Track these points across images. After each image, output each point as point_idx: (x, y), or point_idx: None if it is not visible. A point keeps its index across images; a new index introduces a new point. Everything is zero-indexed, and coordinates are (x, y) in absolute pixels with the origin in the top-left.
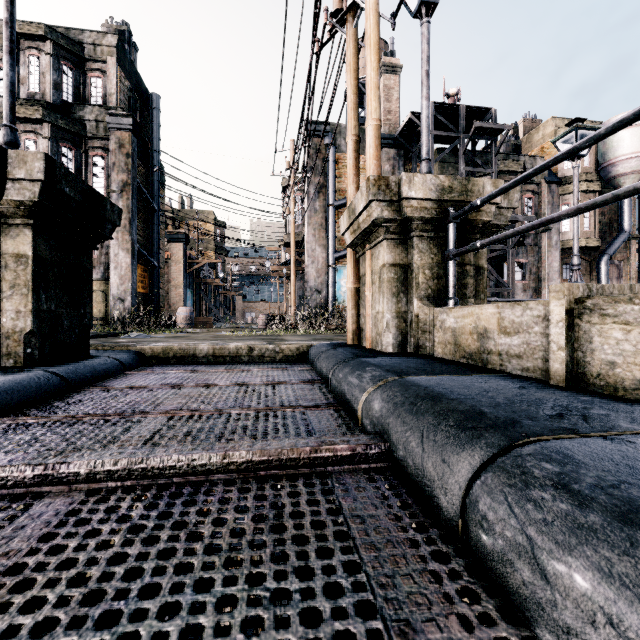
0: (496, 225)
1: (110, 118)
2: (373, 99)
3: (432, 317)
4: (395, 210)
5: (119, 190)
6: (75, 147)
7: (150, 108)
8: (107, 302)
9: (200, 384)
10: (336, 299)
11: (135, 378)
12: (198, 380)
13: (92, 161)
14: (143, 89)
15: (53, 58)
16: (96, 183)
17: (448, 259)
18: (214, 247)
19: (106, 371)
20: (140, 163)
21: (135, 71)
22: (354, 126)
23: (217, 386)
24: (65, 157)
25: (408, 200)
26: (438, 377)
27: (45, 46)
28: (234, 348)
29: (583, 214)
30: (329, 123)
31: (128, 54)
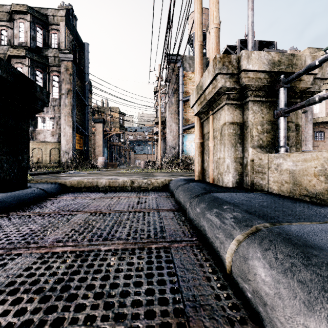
0: (311, 92)
1: (61, 55)
2: (214, 10)
3: (266, 161)
4: (235, 81)
5: (66, 93)
6: (43, 71)
7: (83, 50)
8: (60, 154)
9: (90, 210)
10: (183, 152)
11: (50, 203)
12: (91, 206)
13: (52, 78)
14: (80, 40)
15: (31, 23)
16: (54, 90)
17: (280, 116)
18: (119, 126)
19: (31, 198)
20: (78, 80)
21: (75, 30)
22: (199, 35)
23: (102, 213)
24: (38, 76)
25: (246, 72)
26: (318, 226)
27: (27, 17)
28: (122, 181)
29: (327, 102)
30: (179, 55)
31: (71, 21)
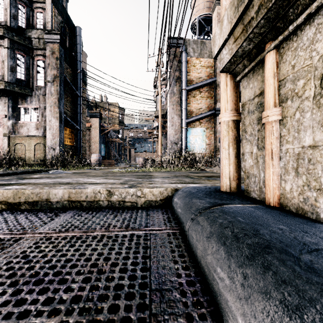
0: None
1: (46, 35)
2: None
3: None
4: None
5: (51, 80)
6: (26, 54)
7: (75, 35)
8: (45, 150)
9: None
10: (187, 148)
11: None
12: None
13: (36, 63)
14: (71, 24)
15: None
16: (39, 77)
17: None
18: (118, 122)
19: None
20: (68, 67)
21: (65, 12)
22: None
23: None
24: (19, 60)
25: None
26: None
27: None
28: (91, 192)
29: None
30: (182, 38)
31: (60, 0)
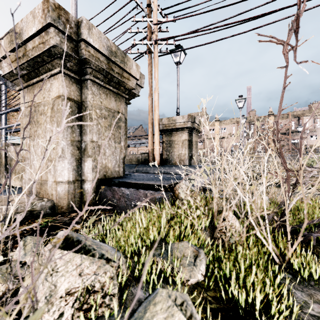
0: None
1: None
2: None
3: None
4: None
5: None
6: None
7: None
8: None
9: None
10: None
11: None
12: None
13: None
14: None
15: None
16: None
17: None
18: None
19: None
20: None
21: None
22: None
23: None
24: None
25: None
26: None
27: None
28: None
29: None
30: None
31: None
